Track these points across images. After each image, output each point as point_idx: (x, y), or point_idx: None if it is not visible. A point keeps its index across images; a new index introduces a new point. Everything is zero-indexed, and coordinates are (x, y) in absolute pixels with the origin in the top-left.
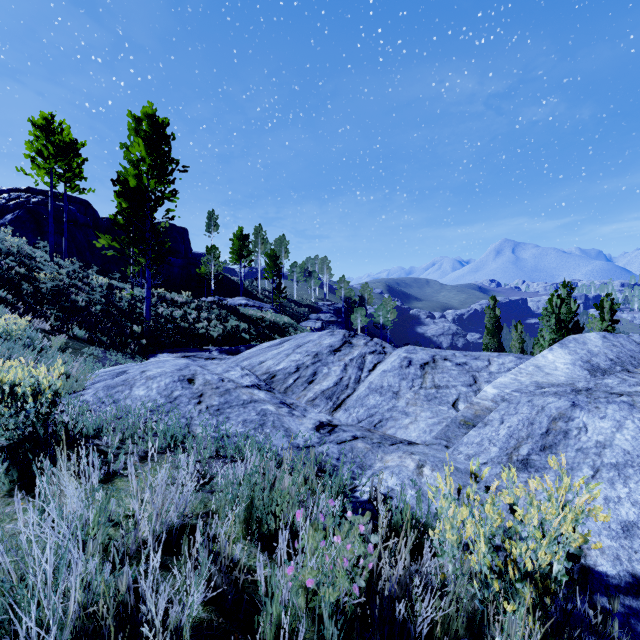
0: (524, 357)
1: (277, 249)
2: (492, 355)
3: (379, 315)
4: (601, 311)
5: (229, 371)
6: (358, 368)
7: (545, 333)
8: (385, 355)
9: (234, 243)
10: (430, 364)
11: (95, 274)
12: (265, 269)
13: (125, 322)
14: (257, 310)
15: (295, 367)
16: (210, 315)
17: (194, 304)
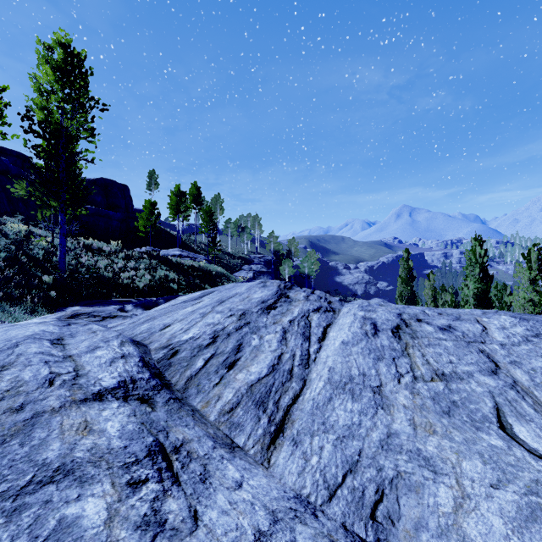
0: (527, 317)
1: (213, 206)
2: (475, 313)
3: (304, 266)
4: (528, 261)
5: (96, 349)
6: (303, 336)
7: (469, 282)
8: (334, 313)
9: (171, 199)
10: (404, 329)
11: (16, 222)
12: (201, 224)
13: (35, 272)
14: (190, 260)
15: (210, 335)
16: (137, 265)
17: (122, 254)
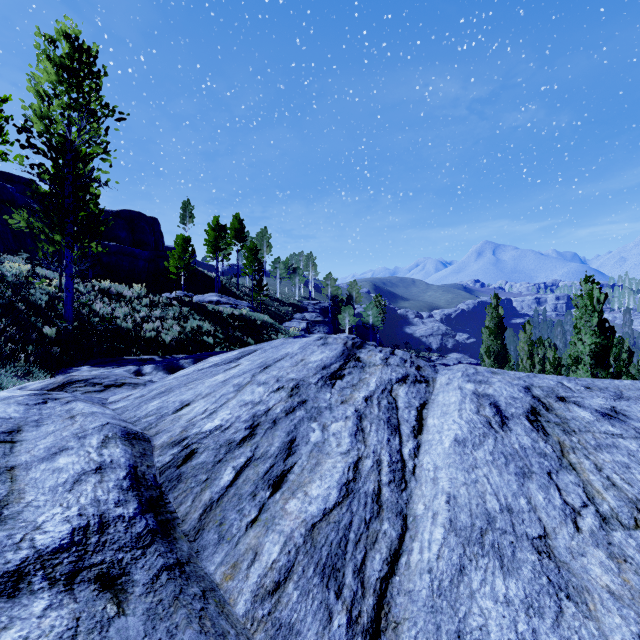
0: None
1: (258, 243)
2: None
3: (368, 315)
4: None
5: (60, 453)
6: (388, 425)
7: (584, 336)
8: (427, 385)
9: (209, 234)
10: (545, 415)
11: (19, 261)
12: (244, 264)
13: (34, 322)
14: (230, 308)
15: (247, 424)
16: (164, 313)
17: (147, 300)
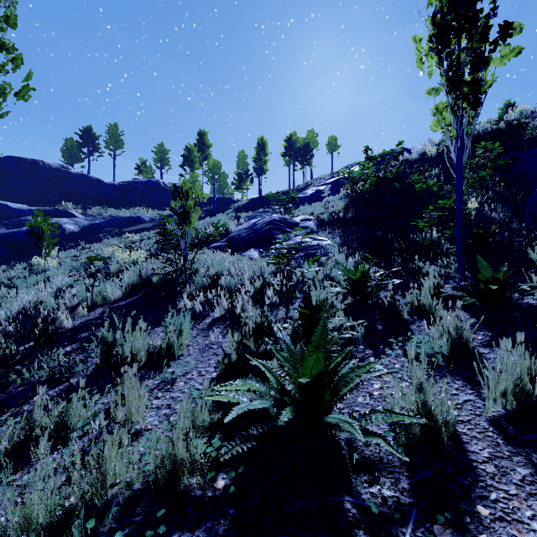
0: None
1: None
2: None
3: None
4: None
5: None
6: None
7: None
8: None
9: None
10: None
11: None
12: None
13: None
14: None
15: None
16: None
17: None
